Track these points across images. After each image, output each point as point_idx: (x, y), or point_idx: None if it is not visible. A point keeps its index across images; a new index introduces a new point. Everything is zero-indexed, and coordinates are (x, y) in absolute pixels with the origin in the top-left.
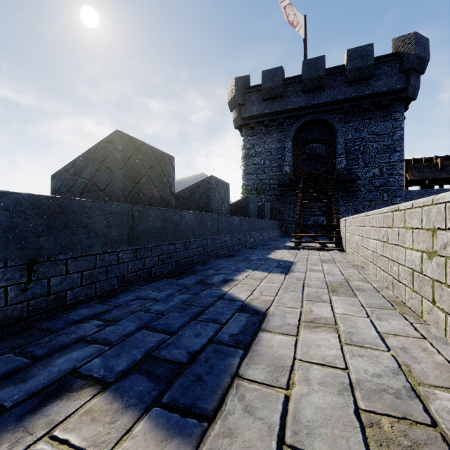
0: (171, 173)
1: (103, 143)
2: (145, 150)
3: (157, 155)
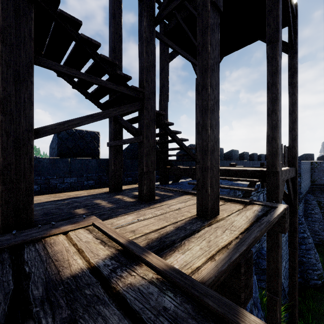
0: (313, 156)
1: (302, 155)
2: (308, 154)
3: (310, 154)
